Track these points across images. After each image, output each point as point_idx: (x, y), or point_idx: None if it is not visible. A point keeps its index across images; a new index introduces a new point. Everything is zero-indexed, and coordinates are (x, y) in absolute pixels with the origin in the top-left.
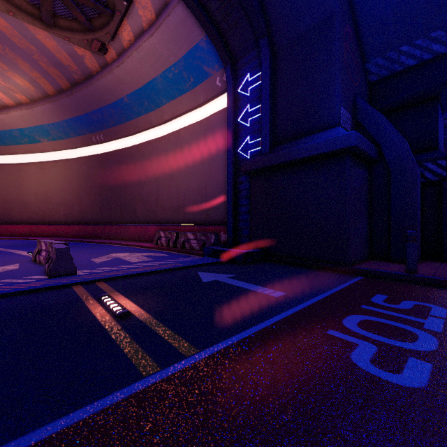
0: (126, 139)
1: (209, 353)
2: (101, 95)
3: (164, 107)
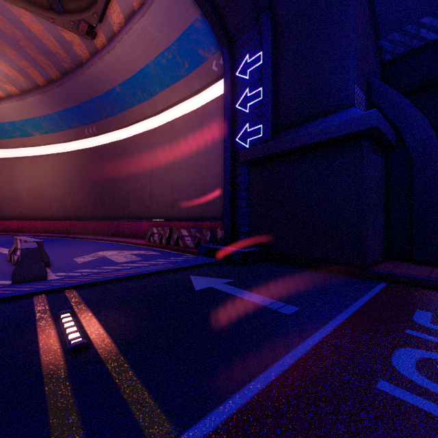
0: (120, 131)
1: None
2: (92, 84)
3: (158, 97)
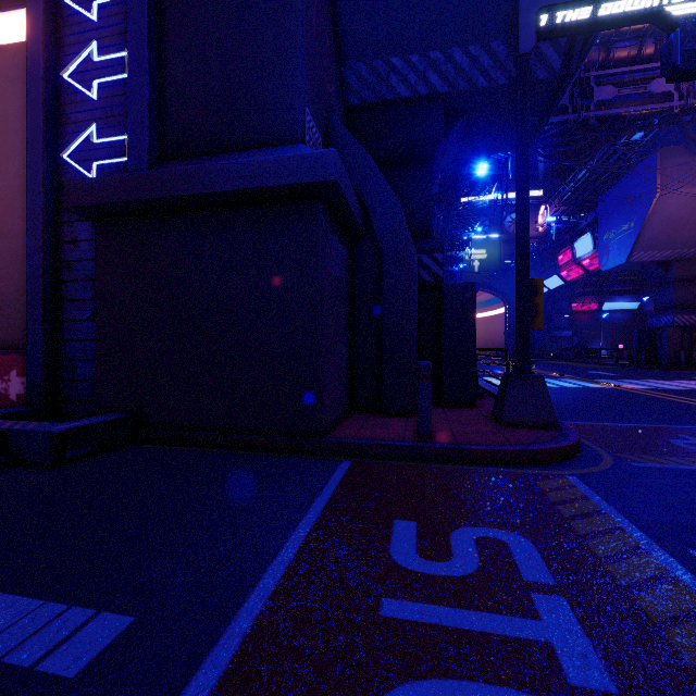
0: None
1: None
2: None
3: None
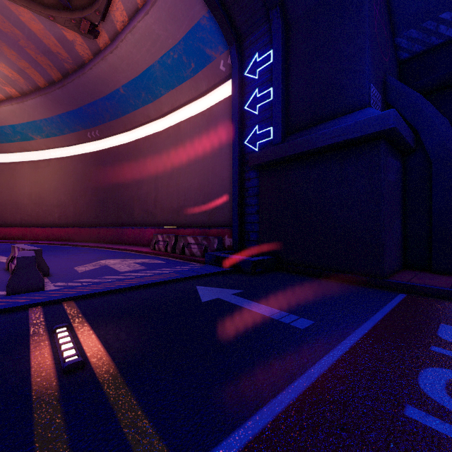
0: (123, 135)
1: None
2: (95, 86)
3: (163, 98)
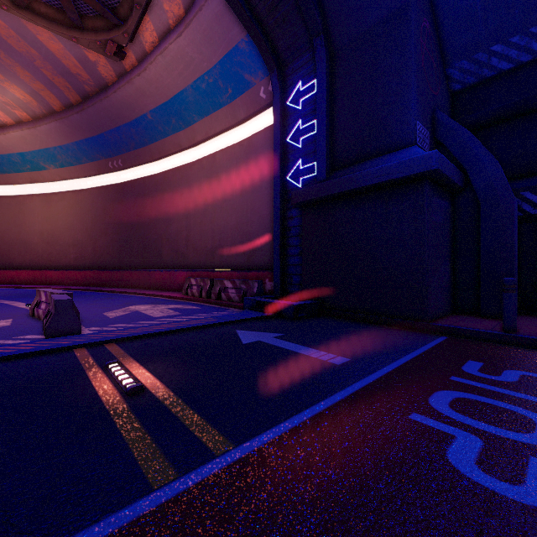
0: (150, 165)
1: (248, 450)
2: (119, 111)
3: (196, 126)
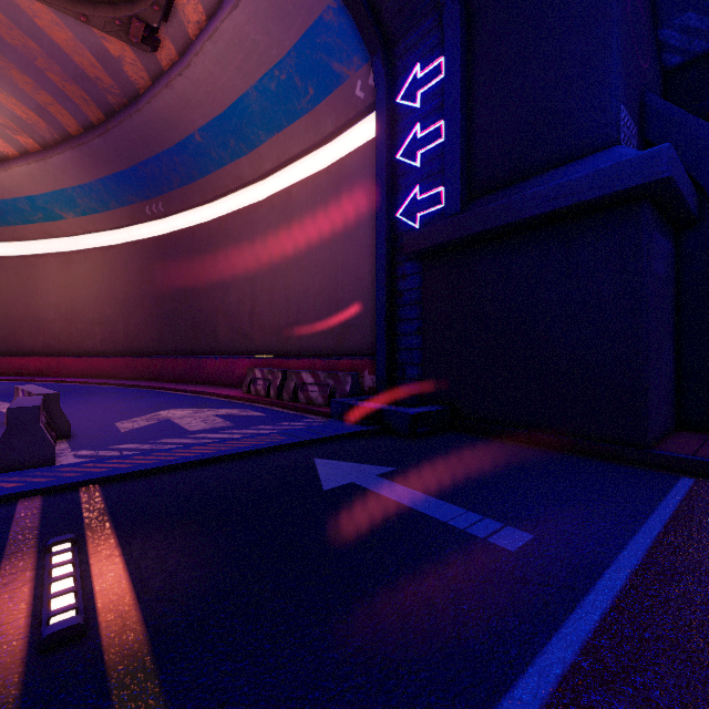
0: (202, 209)
1: None
2: (156, 131)
3: (263, 148)
